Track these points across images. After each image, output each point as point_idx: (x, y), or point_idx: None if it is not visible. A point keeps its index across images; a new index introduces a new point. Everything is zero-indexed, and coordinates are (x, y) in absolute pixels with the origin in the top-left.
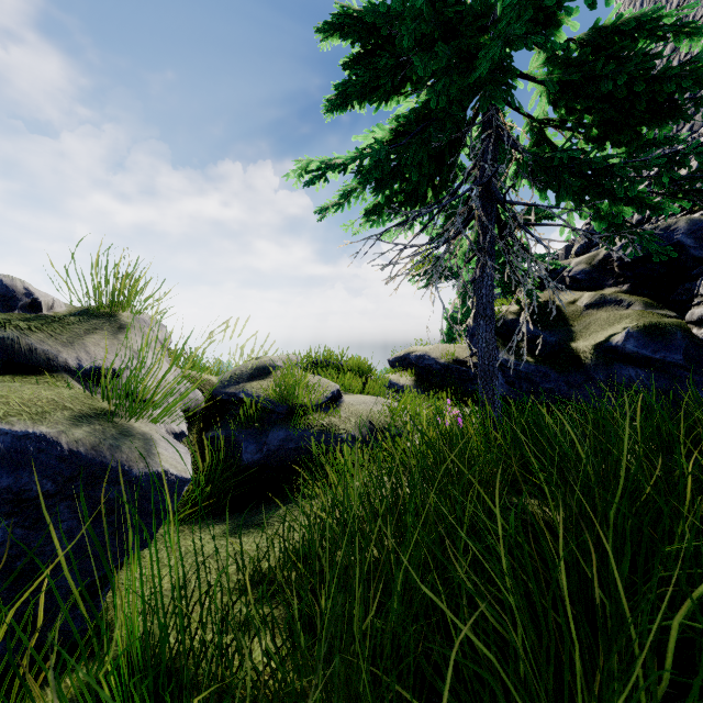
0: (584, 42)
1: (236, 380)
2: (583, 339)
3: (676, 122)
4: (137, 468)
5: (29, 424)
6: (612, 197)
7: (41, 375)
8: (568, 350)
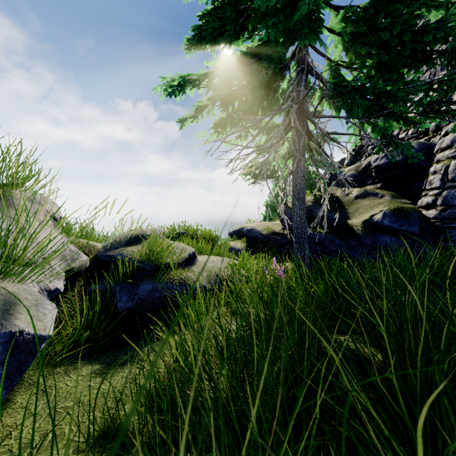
0: (366, 8)
1: (116, 246)
2: (355, 218)
3: (428, 64)
4: None
5: None
6: (385, 115)
7: None
8: (346, 225)
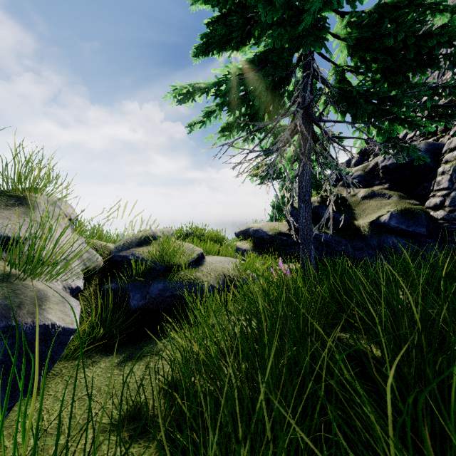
0: (371, 13)
1: (127, 246)
2: (362, 219)
3: (433, 69)
4: (25, 323)
5: None
6: (390, 119)
7: None
8: (353, 226)
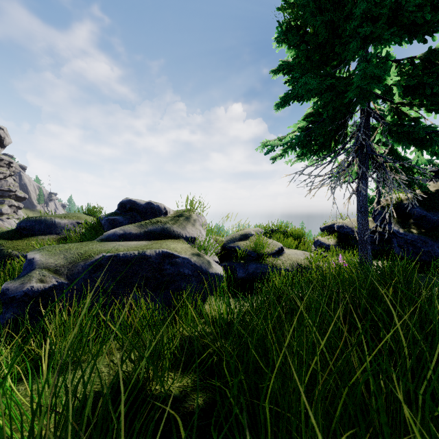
0: (423, 57)
1: (233, 240)
2: None
3: None
4: (210, 270)
5: (184, 255)
6: None
7: (177, 239)
8: None
